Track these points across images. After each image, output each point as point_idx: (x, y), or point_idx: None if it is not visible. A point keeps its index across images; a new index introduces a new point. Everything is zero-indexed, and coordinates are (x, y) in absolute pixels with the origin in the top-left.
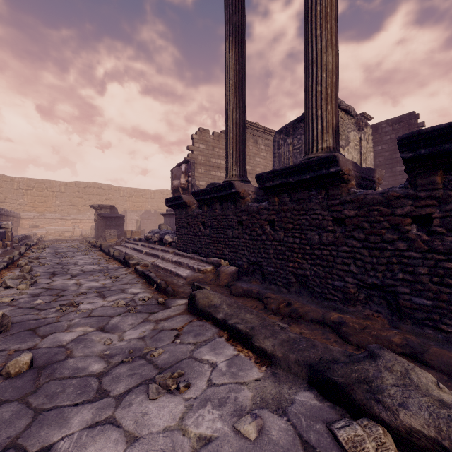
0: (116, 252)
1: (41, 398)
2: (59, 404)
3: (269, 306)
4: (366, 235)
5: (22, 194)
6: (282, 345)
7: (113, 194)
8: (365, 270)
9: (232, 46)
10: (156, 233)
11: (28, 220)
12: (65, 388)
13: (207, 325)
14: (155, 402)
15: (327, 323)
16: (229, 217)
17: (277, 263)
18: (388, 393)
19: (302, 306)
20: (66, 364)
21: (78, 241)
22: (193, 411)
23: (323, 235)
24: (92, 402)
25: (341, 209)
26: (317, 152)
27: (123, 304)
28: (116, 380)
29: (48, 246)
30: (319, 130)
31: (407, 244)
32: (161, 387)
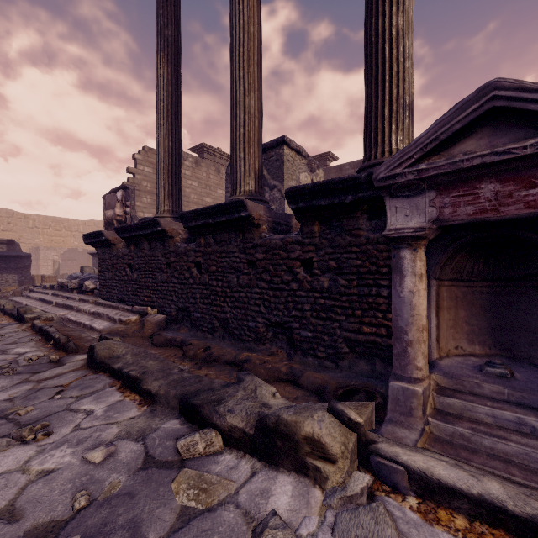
0: (8, 304)
1: None
2: None
3: (187, 353)
4: (271, 277)
5: None
6: (169, 384)
7: (16, 224)
8: (271, 309)
9: (163, 63)
10: (75, 278)
11: None
12: None
13: (103, 377)
14: (1, 454)
15: (236, 363)
16: (157, 258)
17: (203, 307)
18: (226, 404)
19: (220, 349)
20: None
21: None
22: (45, 453)
23: (241, 278)
24: None
25: (254, 252)
26: (240, 195)
27: None
28: None
29: None
30: (242, 172)
31: (298, 284)
32: (14, 440)
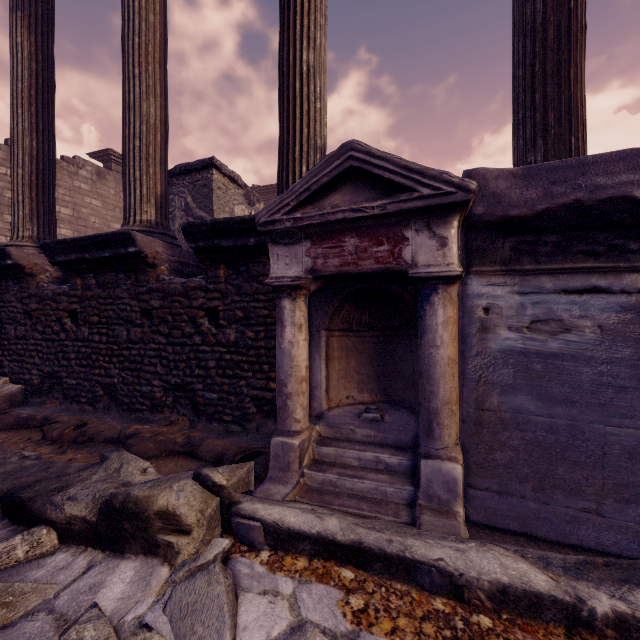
0: None
1: None
2: None
3: (49, 435)
4: (170, 329)
5: None
6: None
7: None
8: (170, 369)
9: (22, 28)
10: None
11: None
12: None
13: None
14: None
15: (120, 440)
16: (10, 304)
17: (80, 371)
18: (67, 490)
19: (100, 424)
20: None
21: None
22: None
23: (132, 331)
24: None
25: (149, 298)
26: (134, 225)
27: None
28: None
29: None
30: (138, 196)
31: (202, 337)
32: None
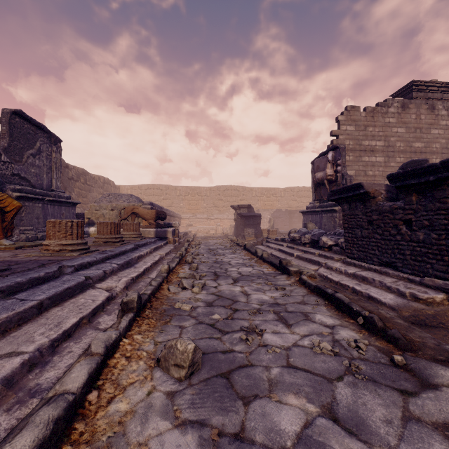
0: (264, 253)
1: None
2: None
3: None
4: None
5: (182, 199)
6: None
7: (246, 195)
8: None
9: None
10: (304, 233)
11: (186, 220)
12: None
13: None
14: None
15: None
16: None
17: None
18: None
19: None
20: None
21: (221, 239)
22: None
23: None
24: None
25: None
26: None
27: (327, 348)
28: None
29: (201, 242)
30: None
31: None
32: None
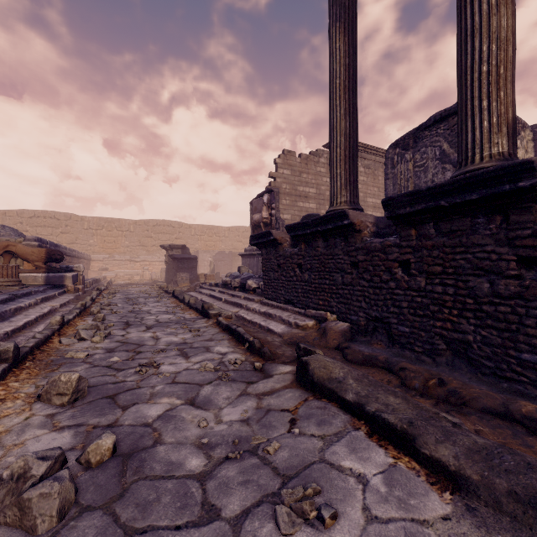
0: (191, 299)
1: (130, 509)
2: (155, 523)
3: (409, 383)
4: None
5: (92, 234)
6: (472, 458)
7: (183, 233)
8: None
9: (339, 34)
10: (236, 277)
11: (98, 262)
12: (159, 494)
13: (332, 408)
14: None
15: (516, 418)
16: (337, 257)
17: (414, 320)
18: None
19: (464, 386)
20: (156, 454)
21: (148, 286)
22: None
23: (499, 283)
24: (198, 525)
25: (535, 243)
26: (482, 162)
27: (211, 367)
28: (225, 489)
29: (118, 290)
30: (485, 129)
31: None
32: (293, 512)
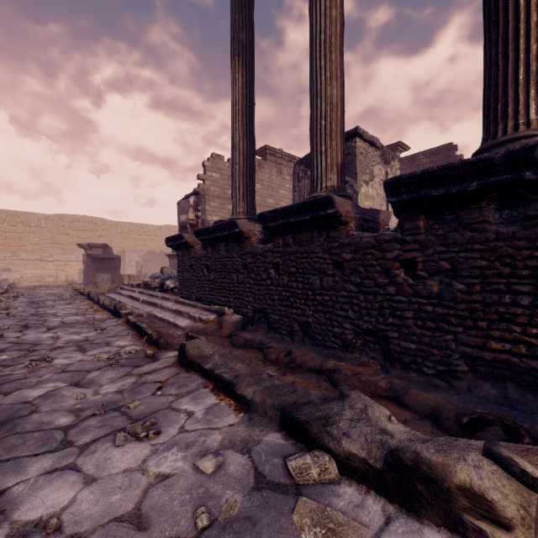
0: (106, 300)
1: None
2: (18, 455)
3: (269, 357)
4: (362, 279)
5: None
6: (263, 392)
7: (108, 230)
8: (361, 315)
9: (238, 68)
10: (157, 278)
11: None
12: (26, 440)
13: (195, 376)
14: (121, 449)
15: (323, 372)
16: (234, 259)
17: (281, 310)
18: (338, 425)
19: (302, 355)
20: (30, 419)
21: (62, 288)
22: (158, 454)
23: (324, 279)
24: (54, 452)
25: (340, 252)
26: (321, 191)
27: (105, 357)
28: (84, 431)
29: (22, 294)
30: (323, 167)
31: (396, 288)
32: (130, 435)
